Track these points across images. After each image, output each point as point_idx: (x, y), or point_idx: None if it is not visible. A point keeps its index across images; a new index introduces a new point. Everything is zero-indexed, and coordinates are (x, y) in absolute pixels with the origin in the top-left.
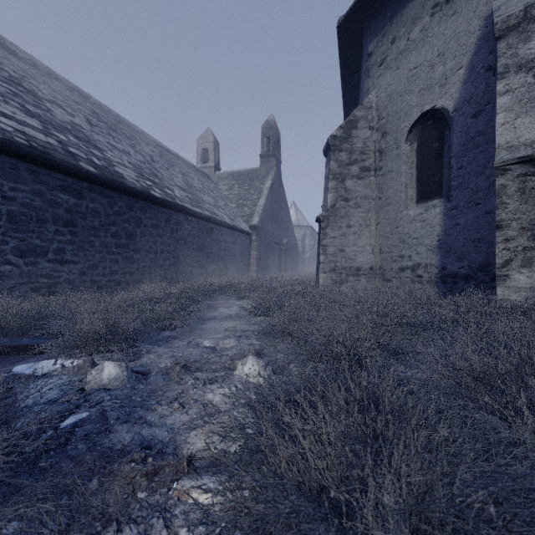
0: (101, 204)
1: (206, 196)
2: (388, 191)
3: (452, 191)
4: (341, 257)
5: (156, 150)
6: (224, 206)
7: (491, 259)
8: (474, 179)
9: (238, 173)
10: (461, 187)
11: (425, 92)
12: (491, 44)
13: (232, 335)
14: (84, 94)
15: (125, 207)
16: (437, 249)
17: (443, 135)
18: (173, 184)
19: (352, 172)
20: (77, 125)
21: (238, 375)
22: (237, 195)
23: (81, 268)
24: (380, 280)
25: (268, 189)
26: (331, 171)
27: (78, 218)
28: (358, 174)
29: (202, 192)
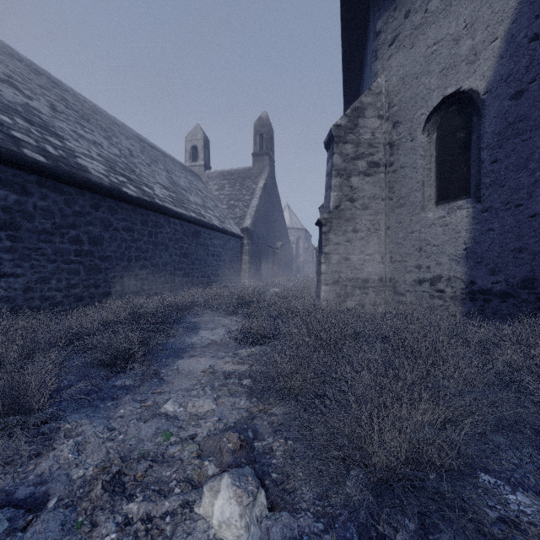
0: (55, 202)
1: (193, 195)
2: (400, 189)
3: (484, 189)
4: (346, 266)
5: (138, 145)
6: (213, 206)
7: (538, 274)
8: (513, 174)
9: (229, 172)
10: (495, 185)
11: (448, 72)
12: (538, 7)
13: (210, 387)
14: (55, 79)
15: (89, 207)
16: (464, 259)
17: (470, 122)
18: (154, 181)
19: (358, 168)
20: (33, 109)
21: (202, 521)
22: (228, 195)
23: (26, 282)
24: (391, 293)
25: (261, 189)
26: (334, 166)
27: (22, 219)
28: (365, 170)
29: (189, 192)
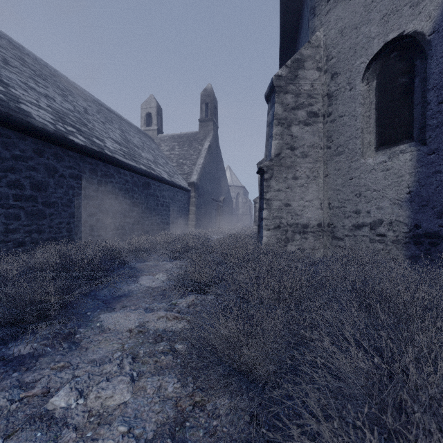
0: None
1: (145, 152)
2: (339, 138)
3: (430, 131)
4: (287, 212)
5: (95, 107)
6: (164, 163)
7: None
8: None
9: (179, 136)
10: None
11: (390, 17)
12: None
13: (131, 357)
14: (16, 44)
15: (31, 151)
16: (407, 203)
17: (413, 66)
18: (106, 136)
19: (298, 117)
20: None
21: None
22: (178, 155)
23: None
24: (329, 238)
25: (206, 150)
26: (275, 115)
27: None
28: (305, 119)
29: (141, 149)
